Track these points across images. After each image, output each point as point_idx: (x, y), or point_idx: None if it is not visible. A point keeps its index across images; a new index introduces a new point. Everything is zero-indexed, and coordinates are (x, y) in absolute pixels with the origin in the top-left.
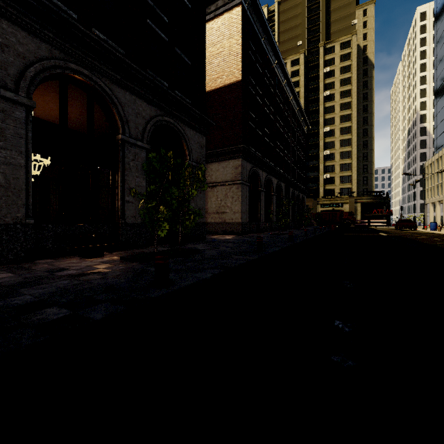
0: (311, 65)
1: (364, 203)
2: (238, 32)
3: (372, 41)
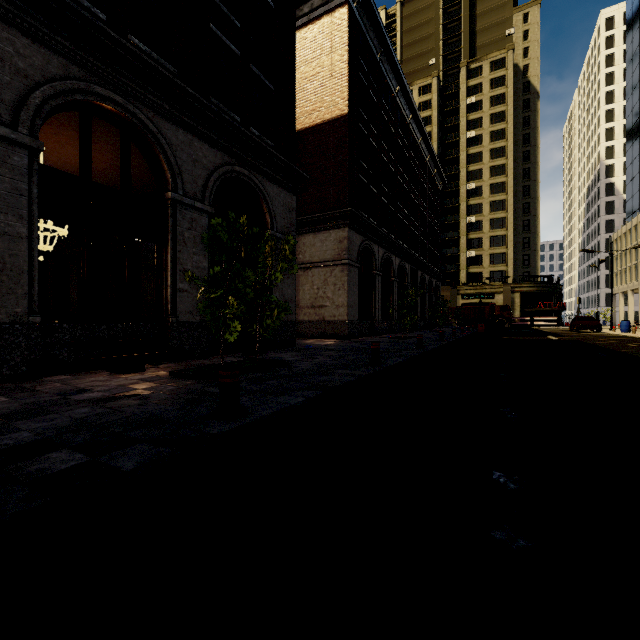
0: (448, 94)
1: (525, 293)
2: (344, 45)
3: (537, 59)
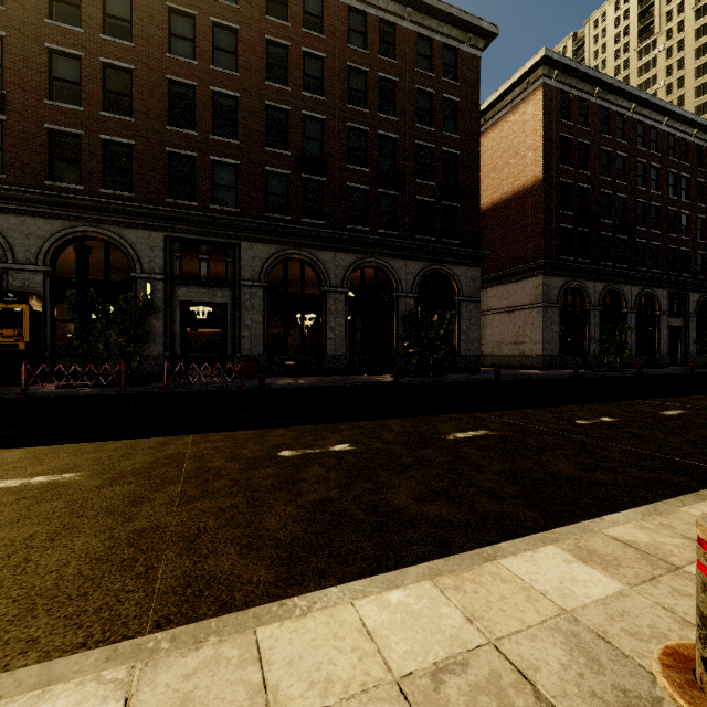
0: None
1: None
2: (539, 121)
3: None
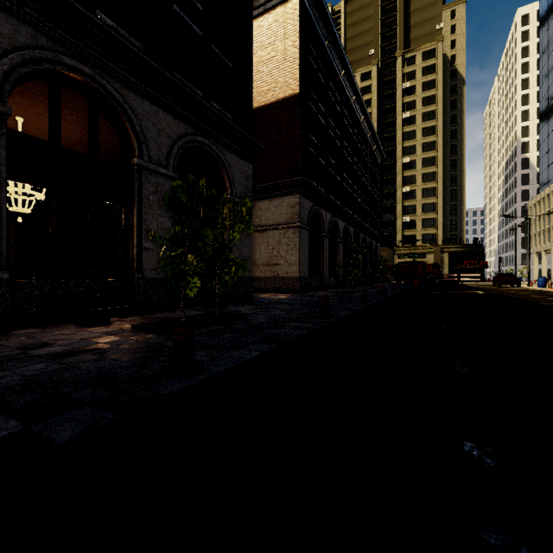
0: (385, 80)
1: (452, 253)
2: (296, 32)
3: (463, 50)
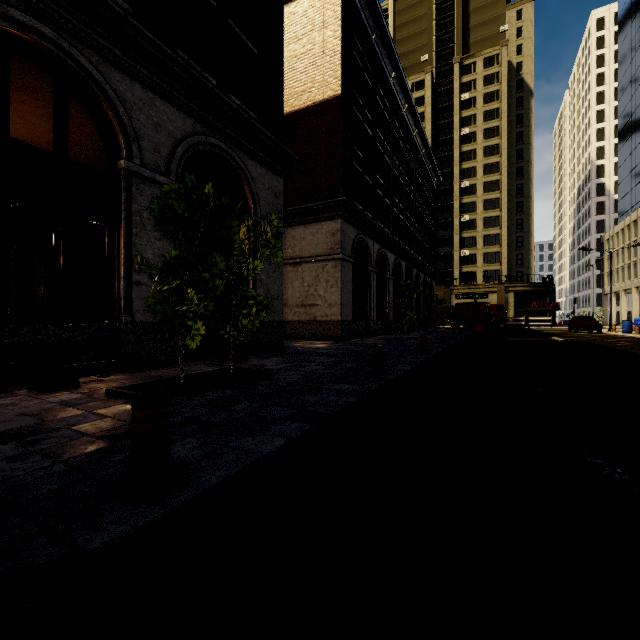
0: (441, 90)
1: (519, 293)
2: (337, 19)
3: (530, 56)
